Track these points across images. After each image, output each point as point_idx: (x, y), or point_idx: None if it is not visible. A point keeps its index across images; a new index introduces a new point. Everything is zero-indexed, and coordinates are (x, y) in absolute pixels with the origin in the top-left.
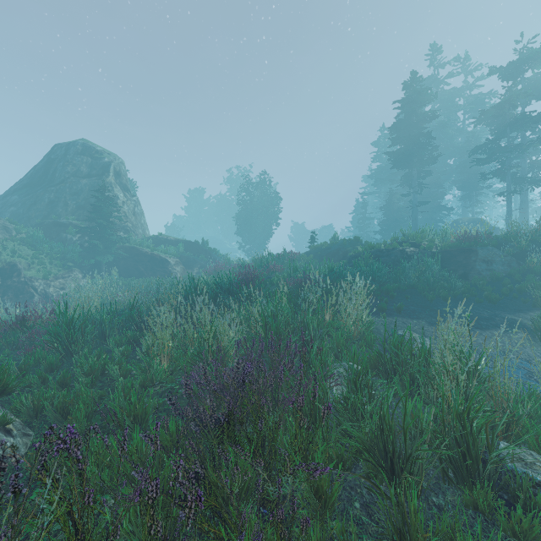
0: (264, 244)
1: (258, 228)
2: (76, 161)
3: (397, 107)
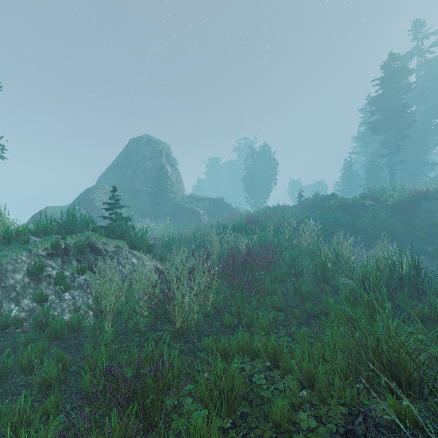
0: (265, 199)
1: (260, 187)
2: (143, 149)
3: (376, 84)
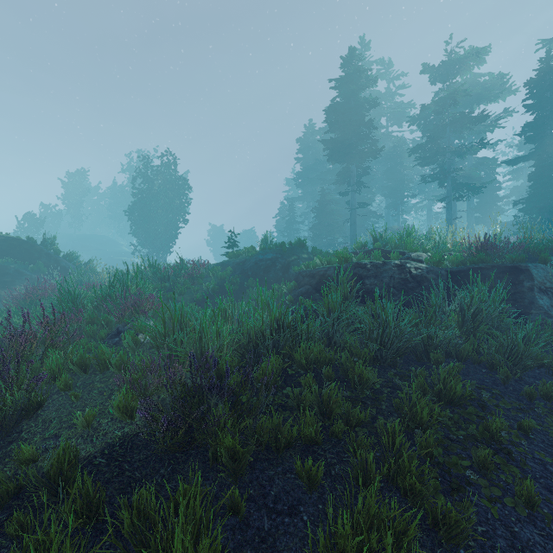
0: (167, 248)
1: (159, 226)
2: None
3: (334, 87)
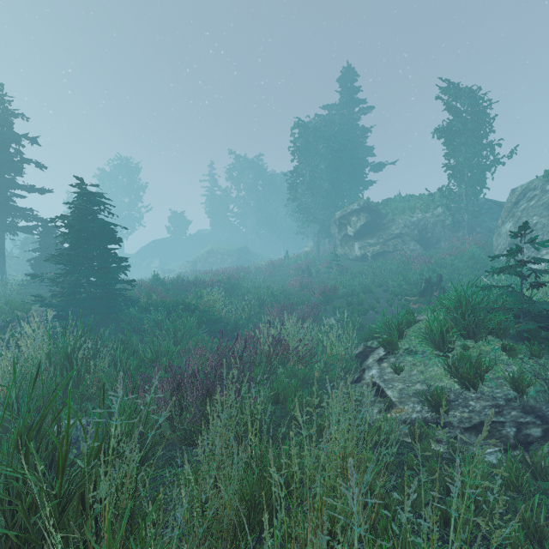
0: None
1: None
2: None
3: None
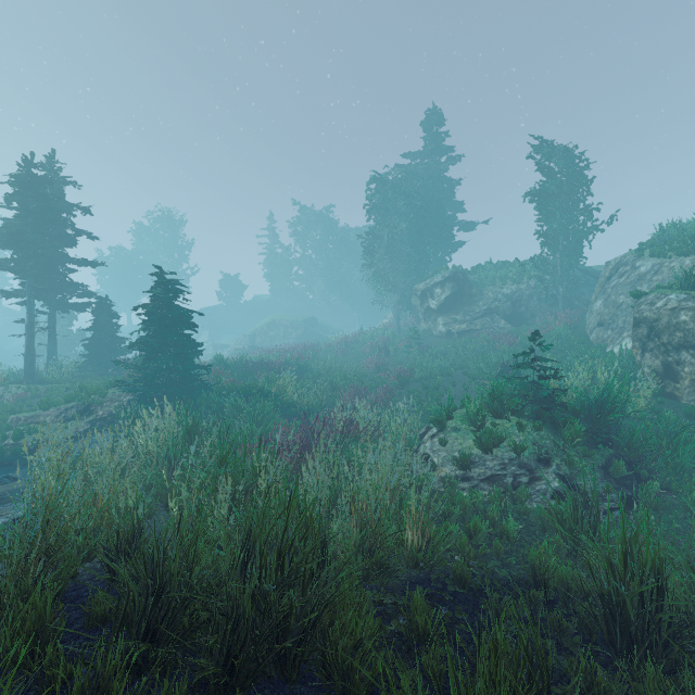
0: None
1: None
2: None
3: None
